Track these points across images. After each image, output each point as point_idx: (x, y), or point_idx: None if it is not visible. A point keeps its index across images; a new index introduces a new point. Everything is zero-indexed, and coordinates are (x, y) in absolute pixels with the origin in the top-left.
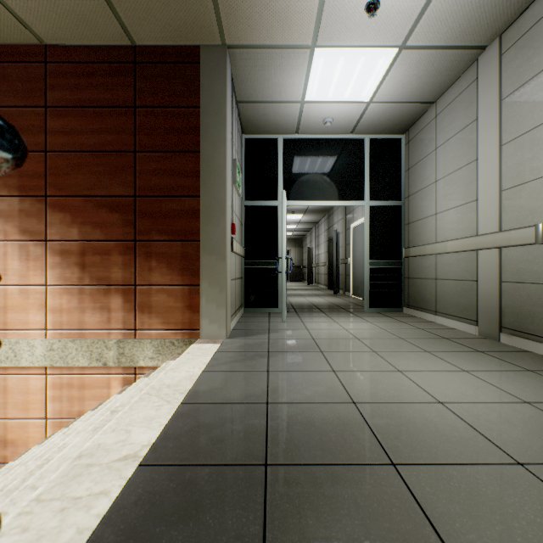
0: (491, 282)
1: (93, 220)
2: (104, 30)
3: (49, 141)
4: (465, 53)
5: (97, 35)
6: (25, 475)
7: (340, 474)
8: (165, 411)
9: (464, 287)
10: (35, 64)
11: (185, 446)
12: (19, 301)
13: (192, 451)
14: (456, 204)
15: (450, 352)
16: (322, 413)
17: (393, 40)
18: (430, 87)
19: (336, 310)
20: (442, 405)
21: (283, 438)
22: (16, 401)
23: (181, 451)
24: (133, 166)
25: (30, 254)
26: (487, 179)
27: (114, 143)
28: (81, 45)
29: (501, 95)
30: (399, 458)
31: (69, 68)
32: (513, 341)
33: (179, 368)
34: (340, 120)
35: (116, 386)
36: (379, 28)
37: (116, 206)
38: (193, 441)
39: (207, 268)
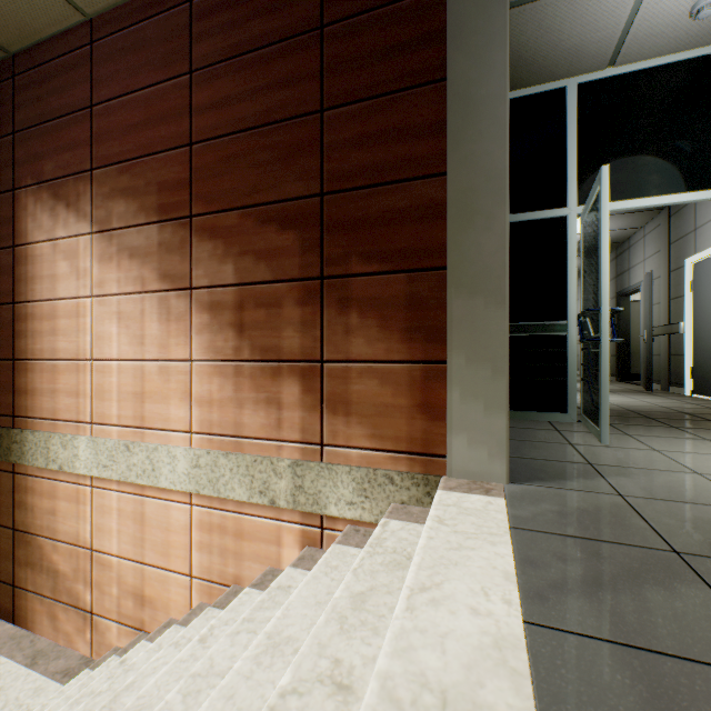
0: None
1: (255, 247)
2: None
3: (195, 126)
4: None
5: None
6: None
7: None
8: None
9: None
10: (177, 10)
11: None
12: (158, 385)
13: None
14: None
15: None
16: None
17: None
18: None
19: (703, 425)
20: None
21: None
22: (155, 539)
23: None
24: (318, 139)
25: (172, 311)
26: None
27: (286, 105)
28: None
29: None
30: None
31: None
32: None
33: (441, 588)
34: None
35: (290, 544)
36: None
37: (290, 218)
38: None
39: (462, 325)
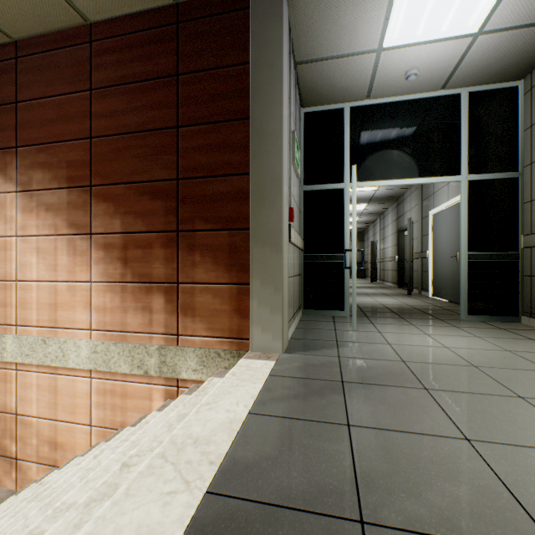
0: None
1: (135, 209)
2: None
3: (94, 126)
4: None
5: None
6: None
7: None
8: (176, 514)
9: None
10: (81, 46)
11: None
12: (68, 298)
13: None
14: None
15: None
16: None
17: None
18: None
19: (419, 316)
20: None
21: None
22: (65, 403)
23: None
24: (175, 144)
25: (77, 248)
26: None
27: (155, 120)
28: (123, 15)
29: None
30: None
31: (111, 43)
32: None
33: (217, 403)
34: (429, 71)
35: (158, 398)
36: None
37: (158, 192)
38: None
39: (259, 263)
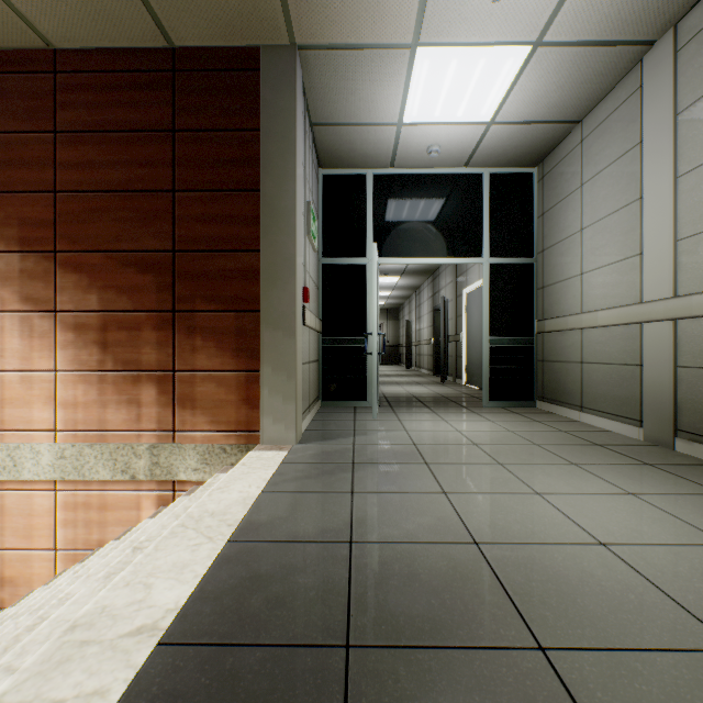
0: (662, 368)
1: (118, 283)
2: (132, 27)
3: (60, 177)
4: (625, 50)
5: (123, 33)
6: (7, 642)
7: (461, 665)
8: (205, 554)
9: (622, 373)
10: (41, 75)
11: (228, 612)
12: (21, 392)
13: (238, 621)
14: (610, 261)
15: (607, 465)
16: (430, 559)
17: (525, 34)
18: (574, 101)
19: (444, 404)
20: (605, 549)
21: (374, 600)
22: (16, 526)
23: (223, 621)
24: (171, 211)
25: (35, 329)
26: (656, 224)
27: (145, 180)
28: (102, 48)
29: (677, 107)
30: (549, 638)
31: (85, 79)
32: (695, 450)
33: (229, 487)
34: (450, 149)
35: (148, 507)
36: (506, 17)
37: (148, 265)
38: (240, 604)
39: (270, 348)
